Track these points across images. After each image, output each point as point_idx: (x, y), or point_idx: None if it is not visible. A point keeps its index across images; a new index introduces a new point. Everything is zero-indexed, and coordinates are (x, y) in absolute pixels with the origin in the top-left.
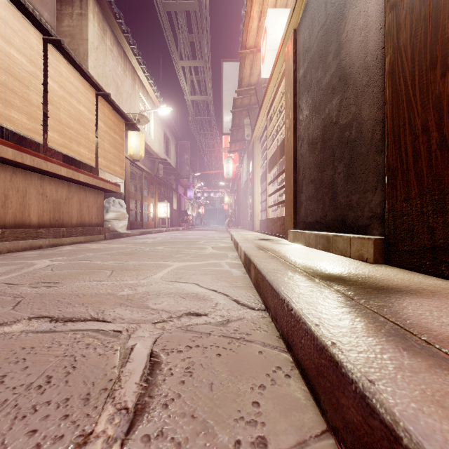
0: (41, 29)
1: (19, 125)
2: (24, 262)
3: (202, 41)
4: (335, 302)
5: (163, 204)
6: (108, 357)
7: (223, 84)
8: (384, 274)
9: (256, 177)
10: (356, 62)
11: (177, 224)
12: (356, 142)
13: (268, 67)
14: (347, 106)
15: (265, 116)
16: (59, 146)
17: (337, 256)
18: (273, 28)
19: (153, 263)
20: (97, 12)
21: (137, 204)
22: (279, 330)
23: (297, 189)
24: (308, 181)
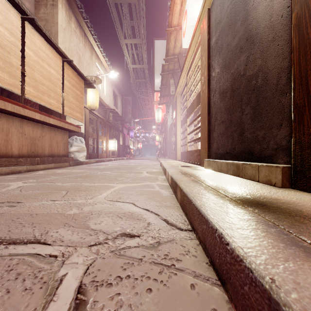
0: (19, 10)
1: (2, 81)
2: (2, 183)
3: (140, 25)
4: (273, 235)
5: (112, 141)
6: (33, 293)
7: (155, 56)
8: (299, 199)
9: (178, 121)
10: (261, 24)
11: (122, 155)
12: (262, 88)
13: (188, 40)
14: (254, 61)
15: (185, 77)
16: (34, 97)
17: (246, 180)
18: (192, 10)
19: (101, 185)
20: (64, 4)
21: (94, 141)
22: (209, 256)
23: (210, 128)
24: (219, 122)
